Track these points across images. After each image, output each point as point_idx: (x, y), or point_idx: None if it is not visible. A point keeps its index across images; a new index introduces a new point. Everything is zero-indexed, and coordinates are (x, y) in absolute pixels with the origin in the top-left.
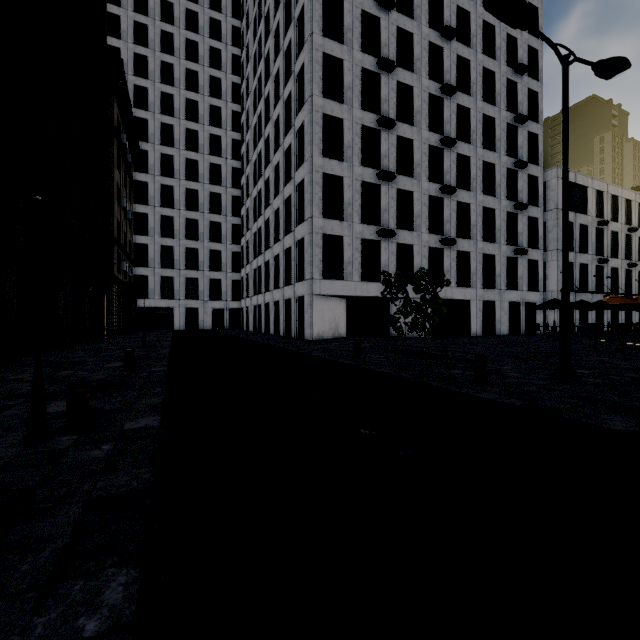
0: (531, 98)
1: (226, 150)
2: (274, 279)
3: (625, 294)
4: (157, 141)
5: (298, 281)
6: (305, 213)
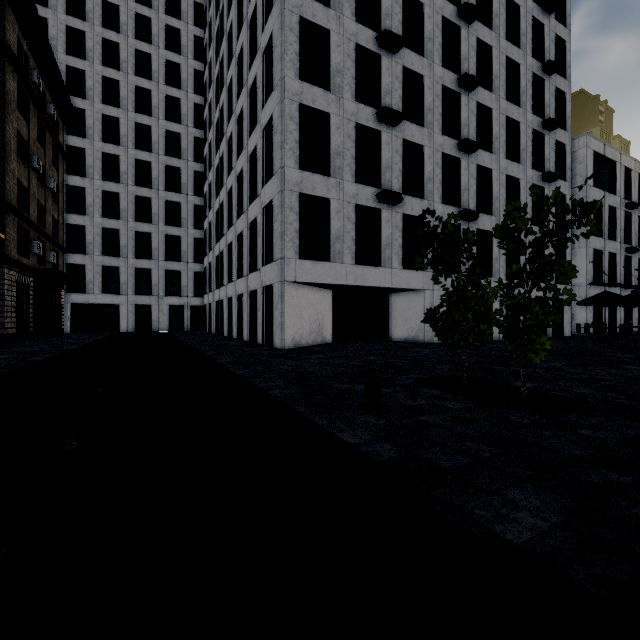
0: (557, 48)
1: (187, 116)
2: (237, 265)
3: None
4: (97, 98)
5: (265, 264)
6: (274, 163)
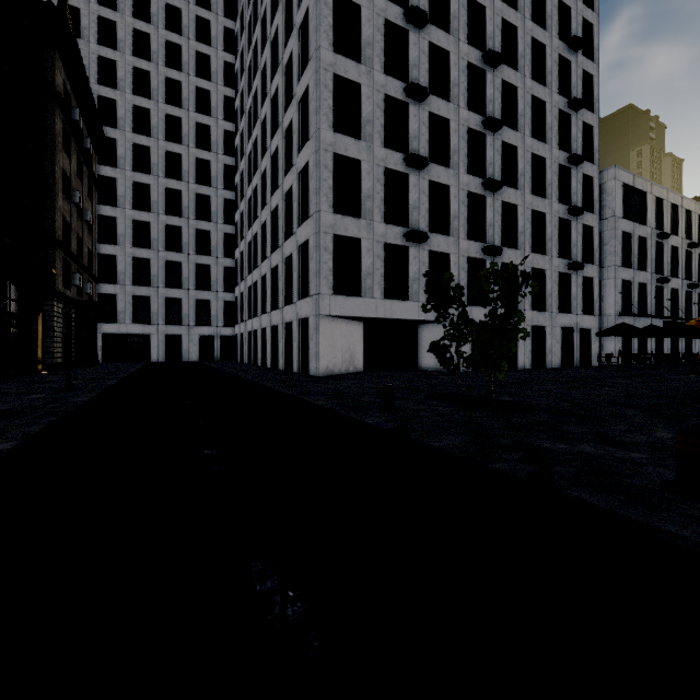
0: (585, 82)
1: (217, 143)
2: (272, 297)
3: (689, 319)
4: (128, 128)
5: (301, 298)
6: (310, 207)
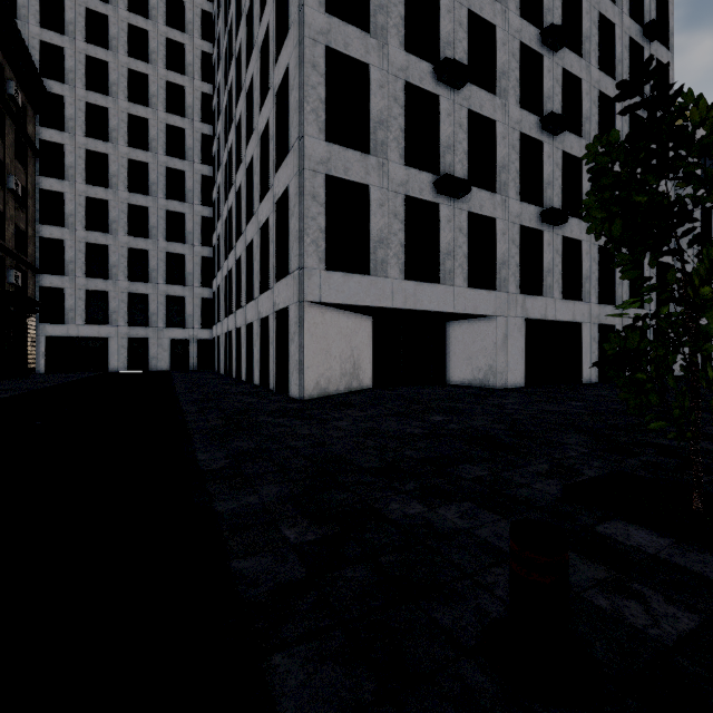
0: (657, 10)
1: (192, 107)
2: (247, 286)
3: None
4: (80, 83)
5: (280, 280)
6: (290, 134)
